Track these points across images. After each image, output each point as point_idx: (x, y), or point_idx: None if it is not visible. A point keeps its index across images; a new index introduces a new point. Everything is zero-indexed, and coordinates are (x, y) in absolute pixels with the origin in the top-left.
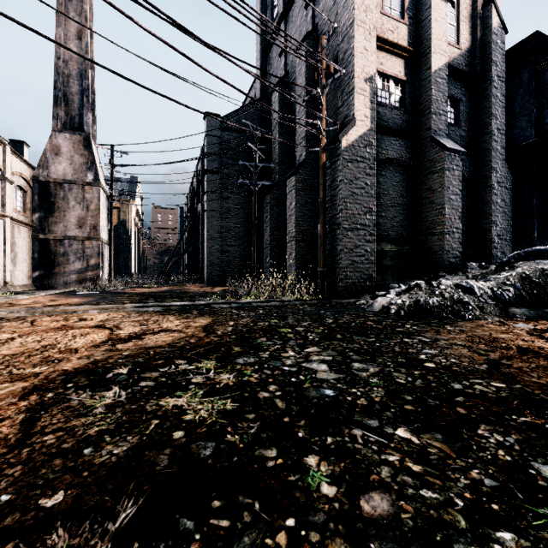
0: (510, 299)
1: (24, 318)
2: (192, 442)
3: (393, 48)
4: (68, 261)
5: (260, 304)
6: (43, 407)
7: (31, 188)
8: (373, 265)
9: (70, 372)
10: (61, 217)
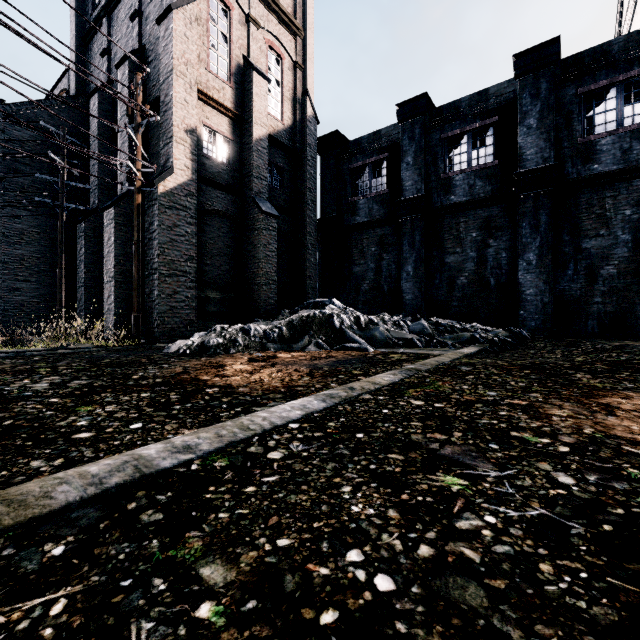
0: (274, 337)
1: None
2: None
3: (219, 106)
4: None
5: (43, 352)
6: None
7: None
8: (195, 310)
9: None
10: None
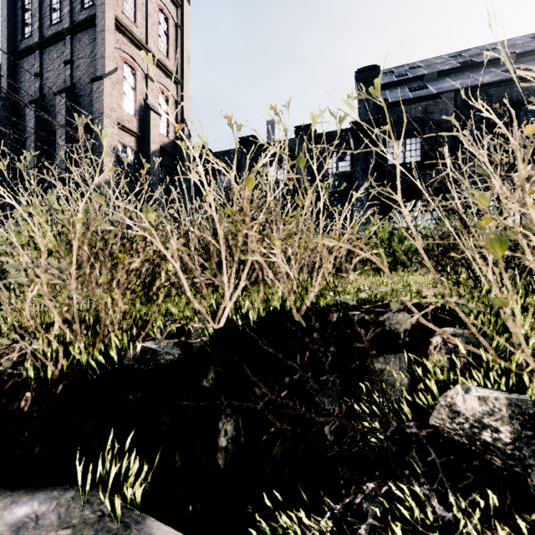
0: None
1: None
2: None
3: (129, 131)
4: None
5: None
6: None
7: None
8: None
9: None
10: None
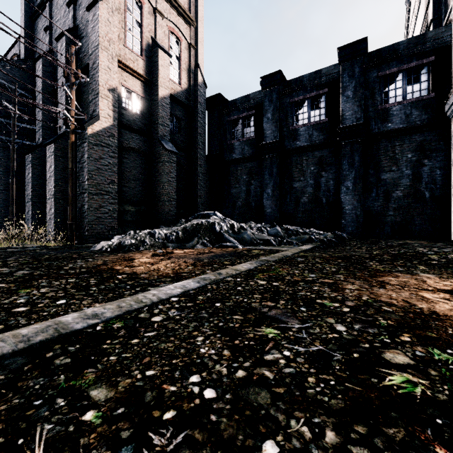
0: (173, 239)
1: None
2: None
3: (134, 73)
4: None
5: None
6: None
7: None
8: (116, 220)
9: None
10: None
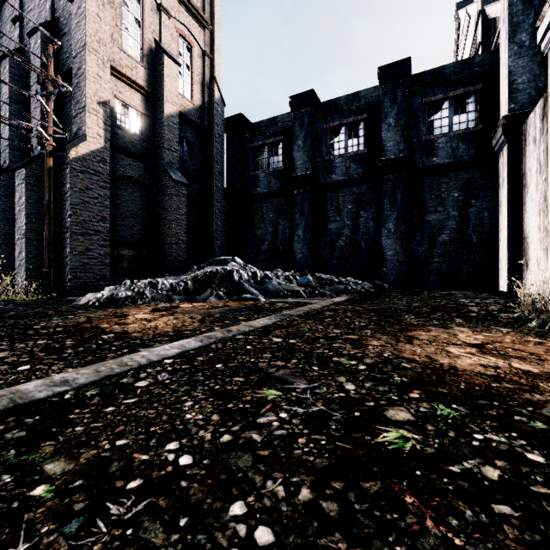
0: (180, 290)
1: None
2: None
3: (132, 83)
4: None
5: None
6: None
7: None
8: (108, 266)
9: None
10: None
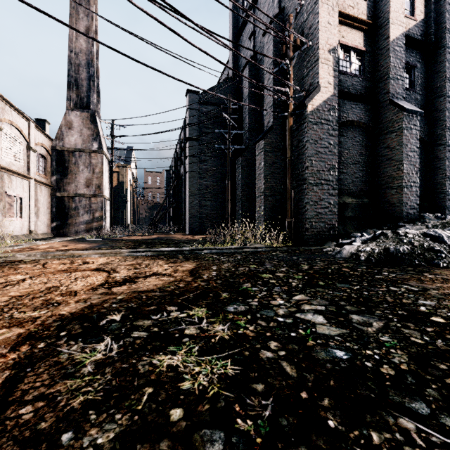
0: None
1: (38, 261)
2: (194, 429)
3: (353, 22)
4: (79, 214)
5: (237, 250)
6: (30, 361)
7: (50, 156)
8: (336, 216)
9: (66, 317)
10: (73, 179)
